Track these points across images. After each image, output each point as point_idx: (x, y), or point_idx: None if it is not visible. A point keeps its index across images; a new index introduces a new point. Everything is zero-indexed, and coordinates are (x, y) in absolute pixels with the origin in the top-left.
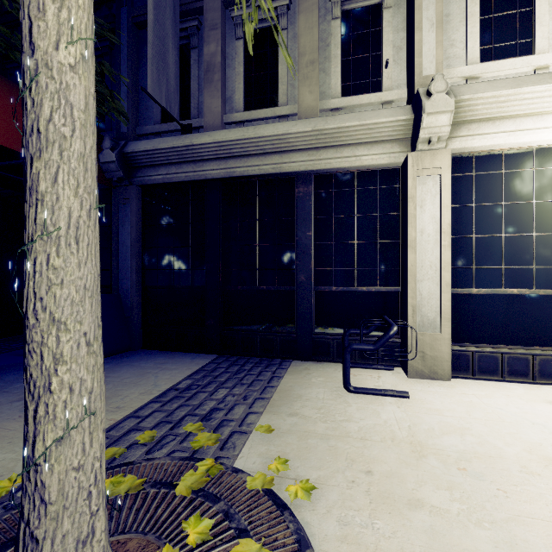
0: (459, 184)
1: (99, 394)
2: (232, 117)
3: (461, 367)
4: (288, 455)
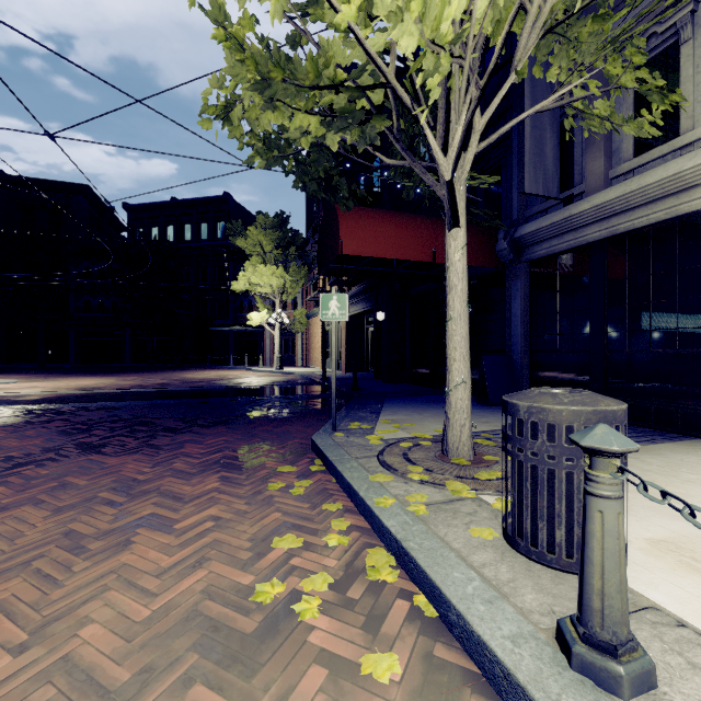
0: None
1: (467, 377)
2: (618, 171)
3: None
4: None
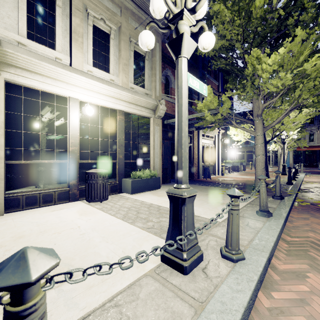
0: (13, 100)
1: None
2: None
3: (14, 206)
4: None
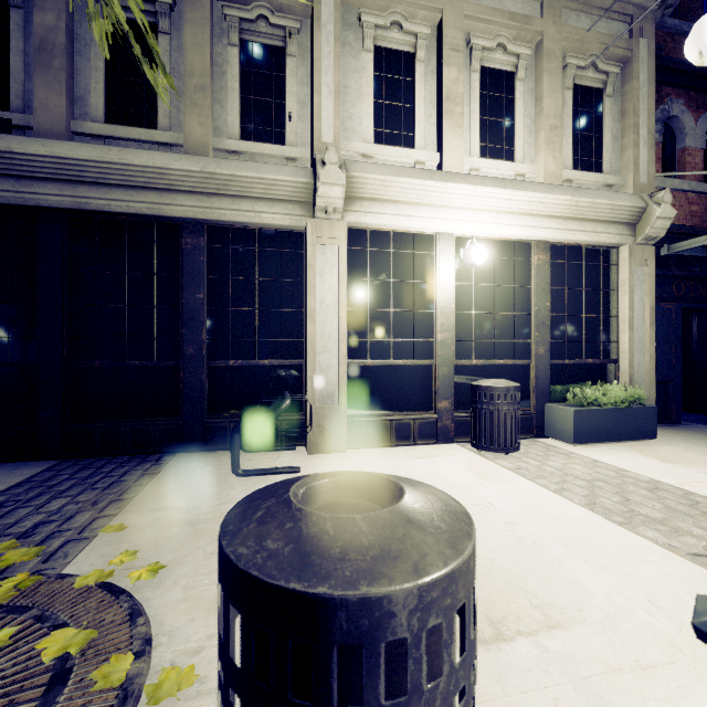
0: (356, 257)
1: None
2: (85, 127)
3: (357, 438)
4: (142, 548)
